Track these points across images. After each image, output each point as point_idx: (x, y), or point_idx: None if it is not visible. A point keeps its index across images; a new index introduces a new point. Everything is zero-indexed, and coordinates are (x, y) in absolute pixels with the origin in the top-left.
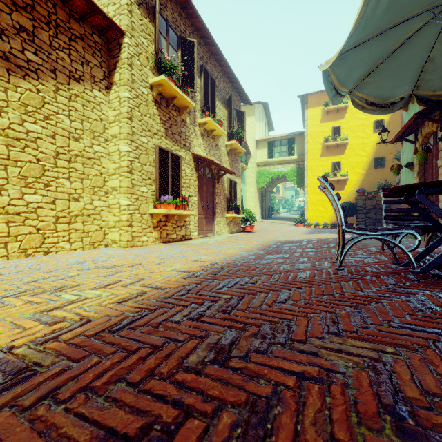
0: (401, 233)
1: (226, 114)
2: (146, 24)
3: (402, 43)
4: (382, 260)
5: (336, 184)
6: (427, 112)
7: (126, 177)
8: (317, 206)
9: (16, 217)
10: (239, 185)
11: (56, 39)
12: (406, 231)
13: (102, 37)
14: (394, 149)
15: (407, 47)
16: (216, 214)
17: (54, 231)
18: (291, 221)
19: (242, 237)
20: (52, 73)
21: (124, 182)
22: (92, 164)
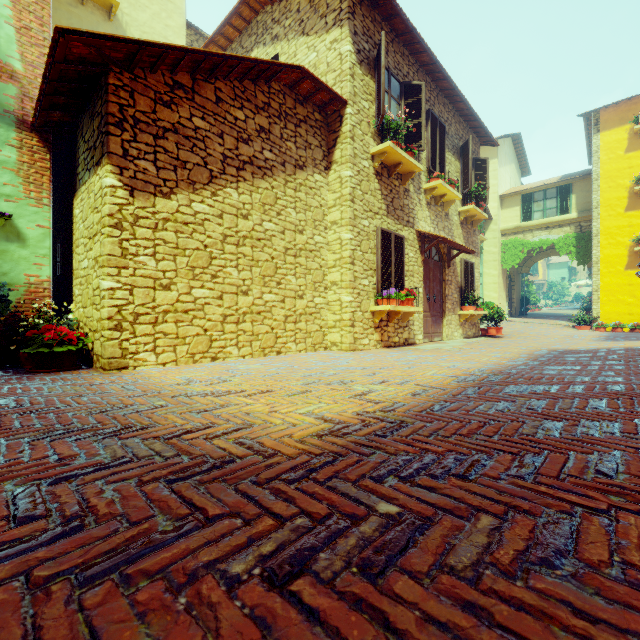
0: None
1: (458, 168)
2: (367, 83)
3: None
4: None
5: None
6: None
7: (349, 269)
8: (618, 294)
9: (258, 316)
10: (477, 267)
11: (285, 129)
12: None
13: (322, 113)
14: None
15: None
16: (446, 310)
17: (284, 331)
18: (564, 320)
19: (488, 344)
20: (282, 166)
21: (346, 275)
22: (313, 257)
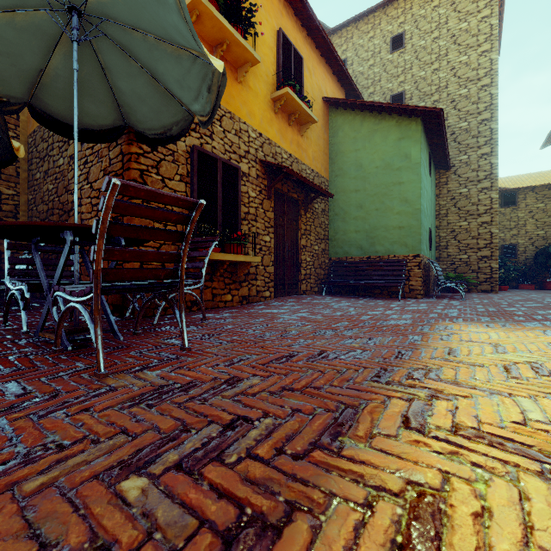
0: None
1: None
2: None
3: None
4: None
5: None
6: None
7: None
8: None
9: None
10: None
11: None
12: None
13: None
14: None
15: None
16: None
17: None
18: None
19: None
20: None
21: None
22: None
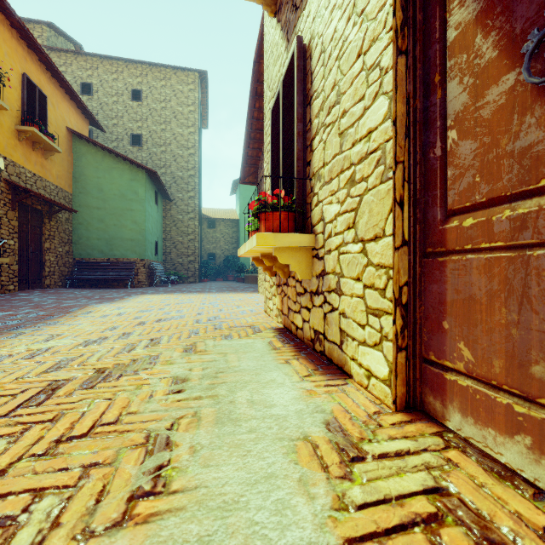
0: None
1: None
2: None
3: None
4: None
5: None
6: None
7: None
8: None
9: None
10: None
11: None
12: None
13: None
14: None
15: None
16: None
17: None
18: None
19: None
20: None
21: None
22: None
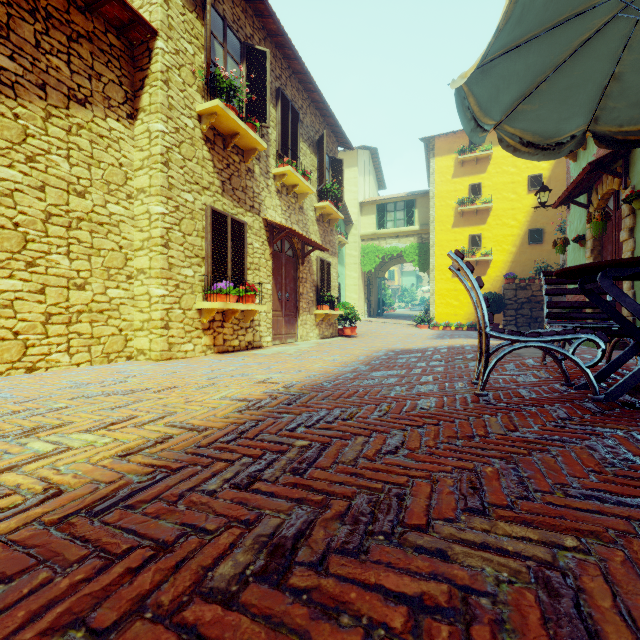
0: (576, 339)
1: (315, 162)
2: (191, 21)
3: (575, 49)
4: (545, 379)
5: (475, 266)
6: (606, 161)
7: (160, 253)
8: (448, 298)
9: None
10: (334, 267)
11: (46, 36)
12: (583, 336)
13: (122, 38)
14: (557, 217)
15: (582, 56)
16: (300, 310)
17: (44, 336)
18: (410, 320)
19: (337, 345)
20: (40, 90)
21: (157, 261)
22: (105, 233)
